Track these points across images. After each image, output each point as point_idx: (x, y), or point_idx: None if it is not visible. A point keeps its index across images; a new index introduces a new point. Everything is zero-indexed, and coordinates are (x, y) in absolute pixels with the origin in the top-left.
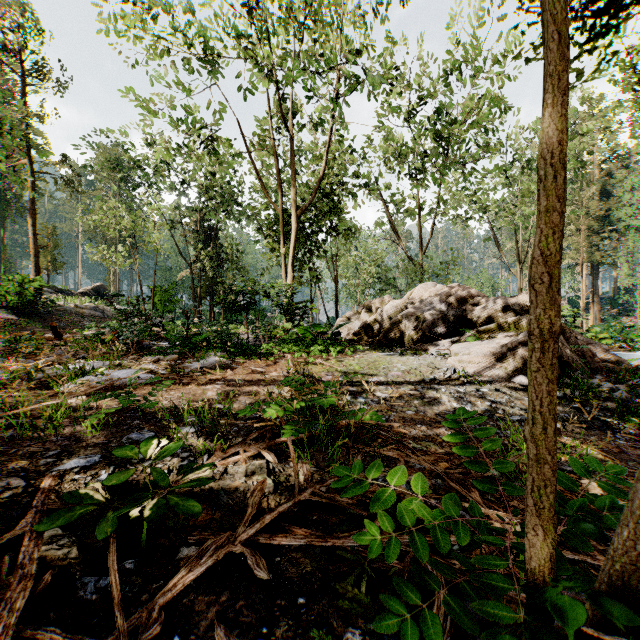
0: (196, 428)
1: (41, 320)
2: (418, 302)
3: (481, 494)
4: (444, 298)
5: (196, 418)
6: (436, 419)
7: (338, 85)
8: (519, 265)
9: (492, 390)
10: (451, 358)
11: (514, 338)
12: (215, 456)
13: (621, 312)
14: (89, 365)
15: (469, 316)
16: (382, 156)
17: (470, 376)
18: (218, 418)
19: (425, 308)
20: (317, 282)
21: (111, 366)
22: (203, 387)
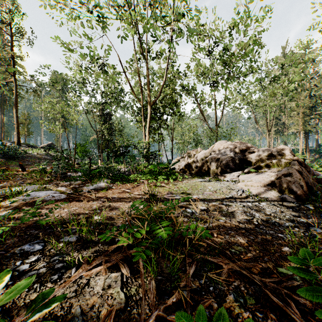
0: (76, 238)
1: (19, 161)
2: (217, 151)
3: (294, 302)
4: (232, 149)
5: (77, 229)
6: (239, 226)
7: (173, 33)
8: (268, 132)
9: (268, 204)
10: (240, 183)
11: (278, 172)
12: (81, 268)
13: (320, 157)
14: (27, 188)
15: (248, 159)
16: (196, 74)
17: (253, 194)
18: (93, 229)
19: (222, 154)
20: (162, 141)
21: (40, 188)
22: (91, 202)
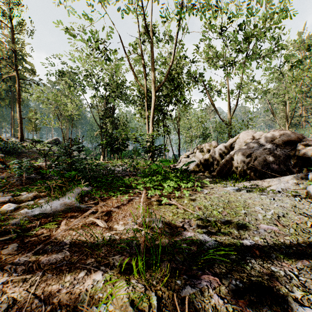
0: None
1: (17, 156)
2: (246, 144)
3: None
4: (270, 140)
5: None
6: None
7: None
8: (287, 124)
9: None
10: None
11: None
12: None
13: None
14: None
15: (305, 155)
16: (207, 58)
17: None
18: None
19: (254, 148)
20: (168, 134)
21: None
22: None
